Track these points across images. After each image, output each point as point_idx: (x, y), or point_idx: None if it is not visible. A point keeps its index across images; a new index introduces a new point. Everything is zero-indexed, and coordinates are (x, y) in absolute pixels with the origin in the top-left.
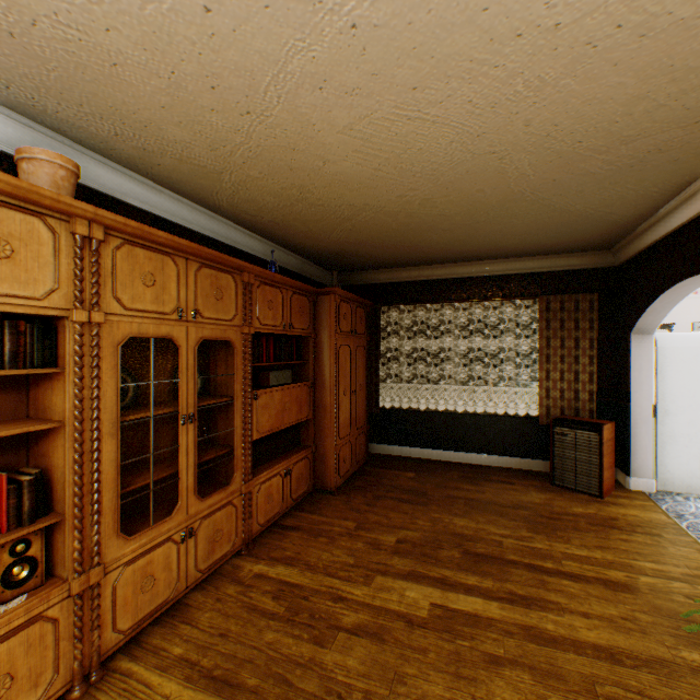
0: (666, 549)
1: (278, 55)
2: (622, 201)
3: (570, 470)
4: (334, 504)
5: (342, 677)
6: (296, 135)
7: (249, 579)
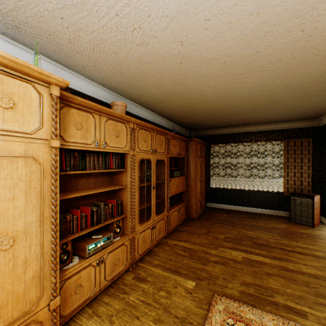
0: None
1: (197, 70)
2: (322, 101)
3: (298, 215)
4: (196, 224)
5: (214, 273)
6: (194, 89)
7: (172, 245)
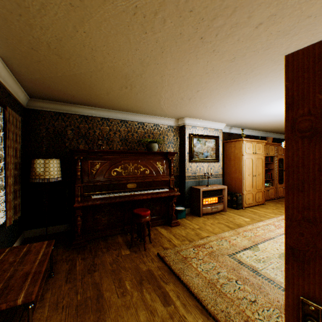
0: None
1: None
2: None
3: None
4: None
5: None
6: None
7: None
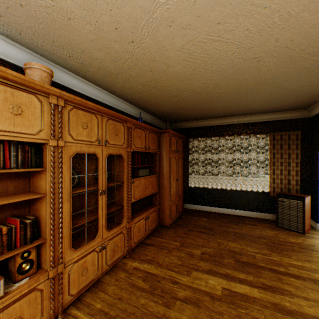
0: None
1: (150, 8)
2: None
3: (286, 220)
4: (169, 233)
5: None
6: (155, 52)
7: (131, 270)
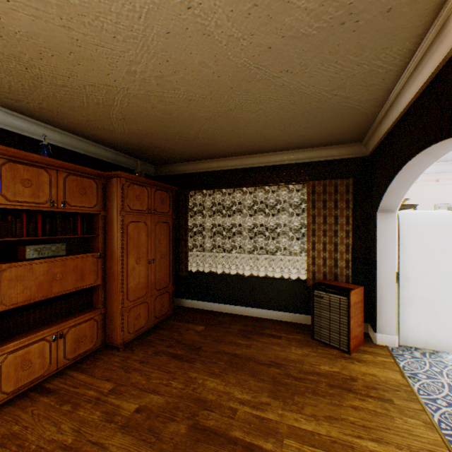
0: (393, 421)
1: None
2: (353, 81)
3: (326, 328)
4: (111, 362)
5: None
6: None
7: None
